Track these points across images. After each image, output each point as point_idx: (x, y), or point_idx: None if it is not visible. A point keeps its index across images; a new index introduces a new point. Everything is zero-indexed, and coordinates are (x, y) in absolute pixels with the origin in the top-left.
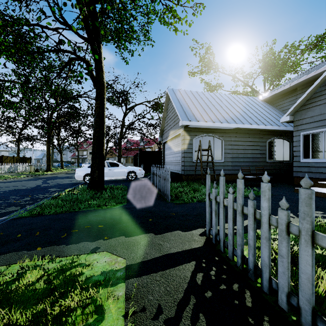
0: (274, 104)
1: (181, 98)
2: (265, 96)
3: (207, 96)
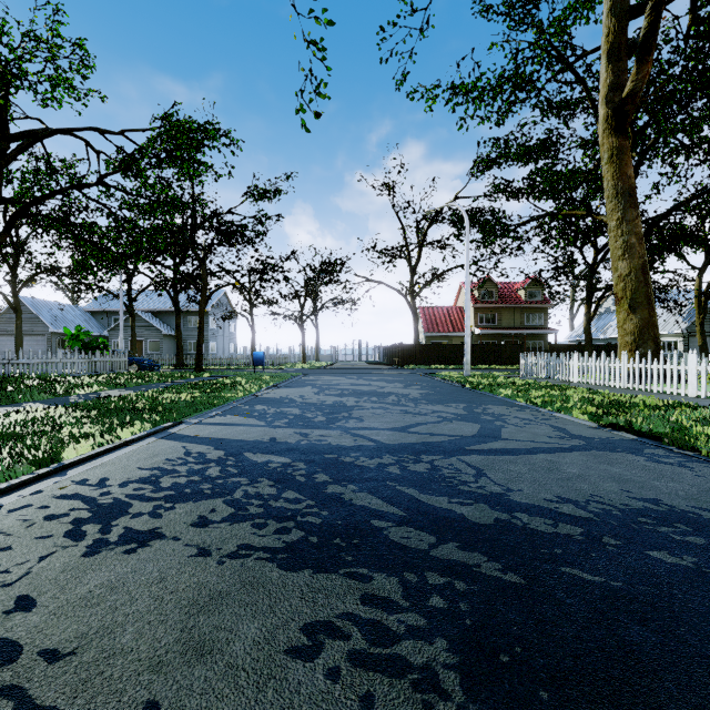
0: (94, 315)
1: (38, 308)
2: (88, 309)
3: (51, 306)
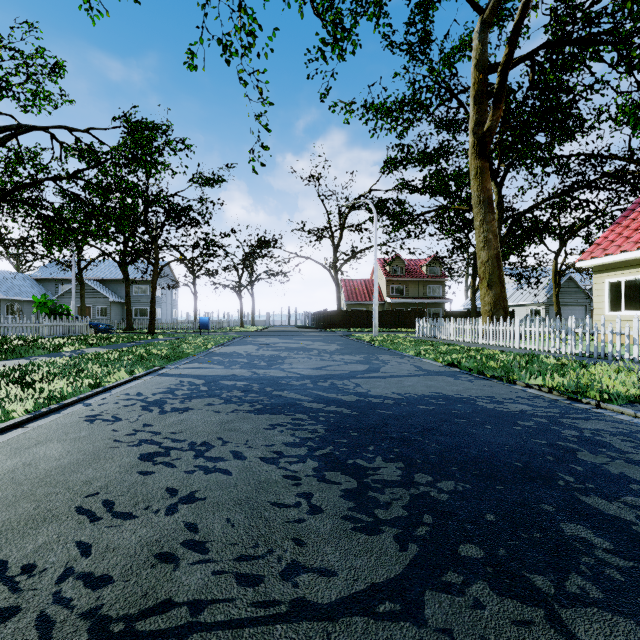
0: (41, 283)
1: None
2: (36, 277)
3: None
